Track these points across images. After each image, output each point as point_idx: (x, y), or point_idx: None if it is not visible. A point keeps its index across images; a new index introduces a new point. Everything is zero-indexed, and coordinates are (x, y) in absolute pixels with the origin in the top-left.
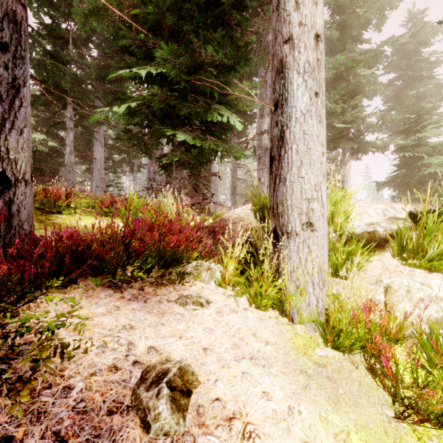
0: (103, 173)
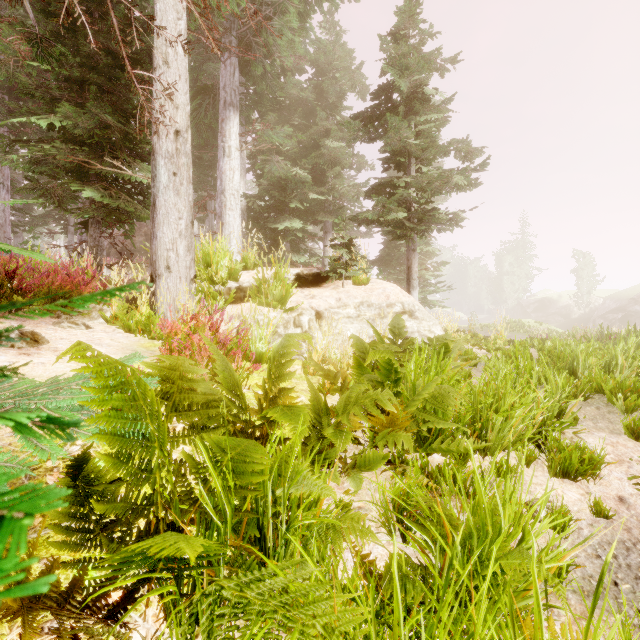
0: (9, 230)
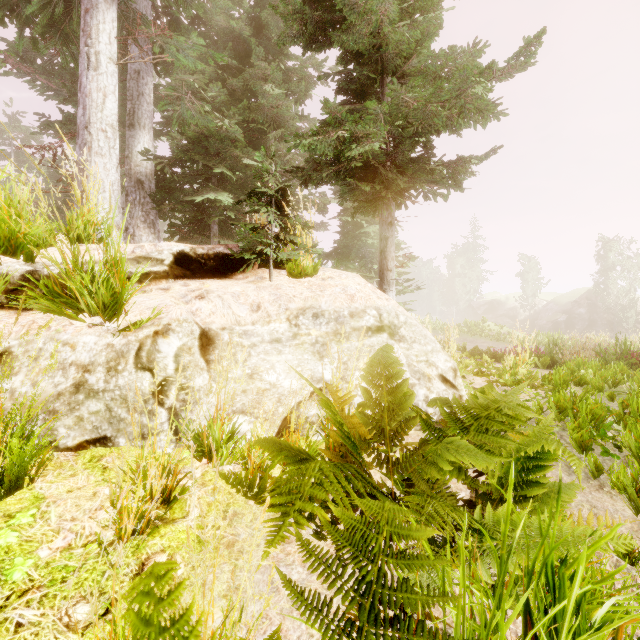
0: None
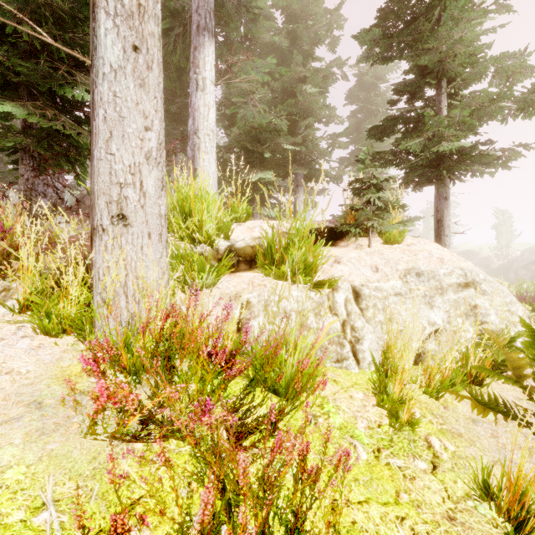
0: None
